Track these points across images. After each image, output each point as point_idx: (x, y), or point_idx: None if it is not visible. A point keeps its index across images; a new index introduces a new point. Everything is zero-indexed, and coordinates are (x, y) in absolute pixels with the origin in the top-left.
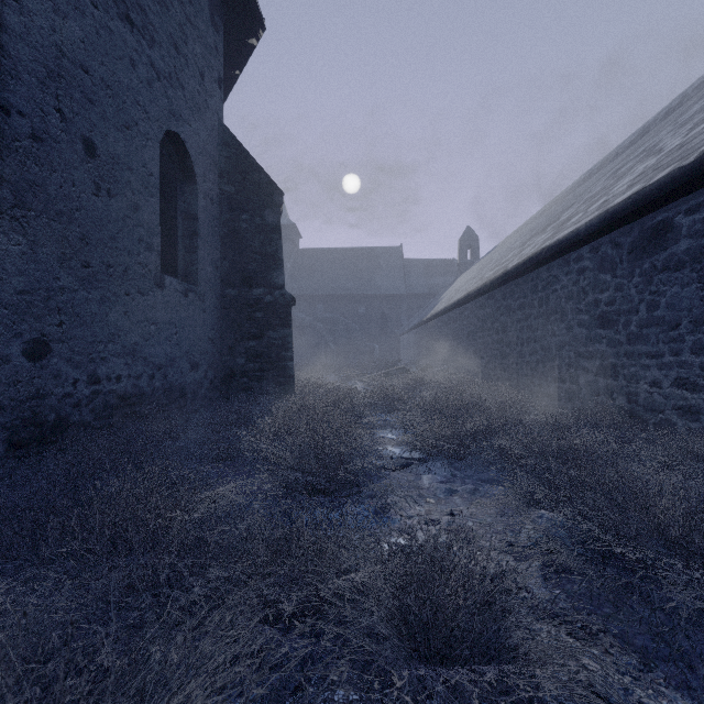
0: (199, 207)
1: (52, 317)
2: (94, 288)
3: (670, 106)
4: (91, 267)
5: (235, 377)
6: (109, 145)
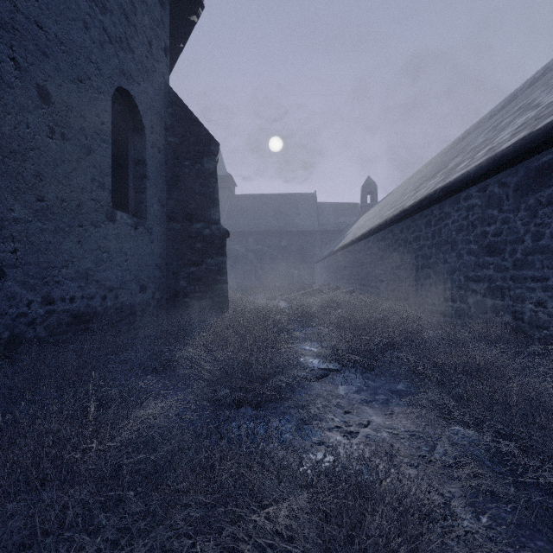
0: (147, 154)
1: (6, 244)
2: (48, 220)
3: (534, 76)
4: (46, 201)
5: (179, 297)
6: (63, 95)
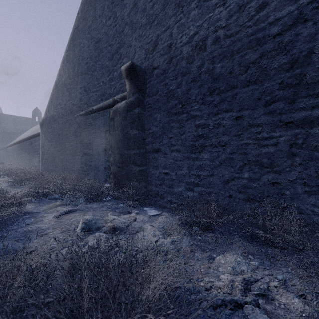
0: None
1: None
2: None
3: None
4: None
5: None
6: None
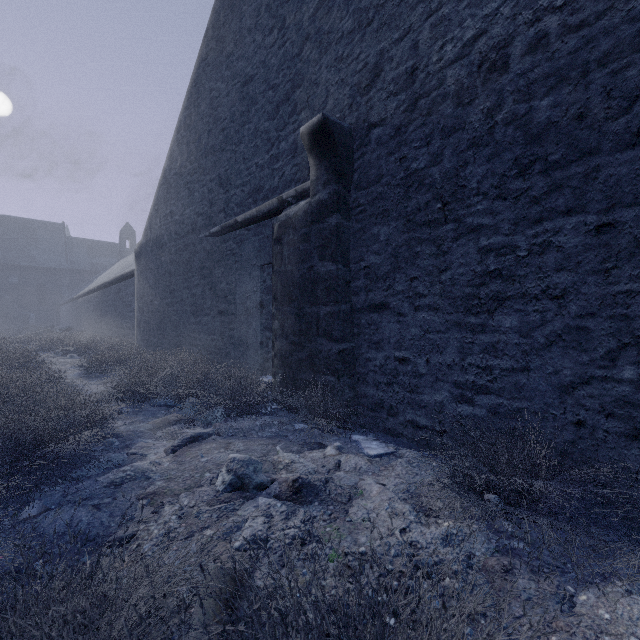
0: None
1: None
2: None
3: None
4: None
5: None
6: None
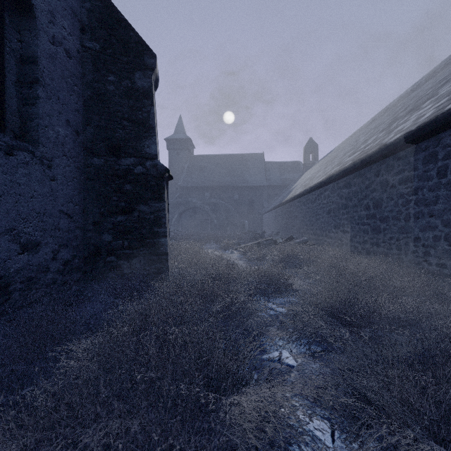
0: (41, 49)
1: None
2: None
3: None
4: None
5: (101, 256)
6: None
